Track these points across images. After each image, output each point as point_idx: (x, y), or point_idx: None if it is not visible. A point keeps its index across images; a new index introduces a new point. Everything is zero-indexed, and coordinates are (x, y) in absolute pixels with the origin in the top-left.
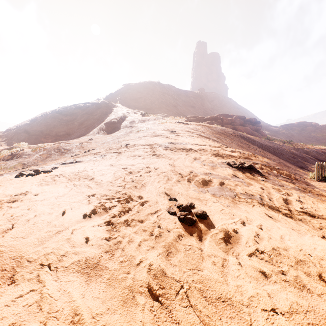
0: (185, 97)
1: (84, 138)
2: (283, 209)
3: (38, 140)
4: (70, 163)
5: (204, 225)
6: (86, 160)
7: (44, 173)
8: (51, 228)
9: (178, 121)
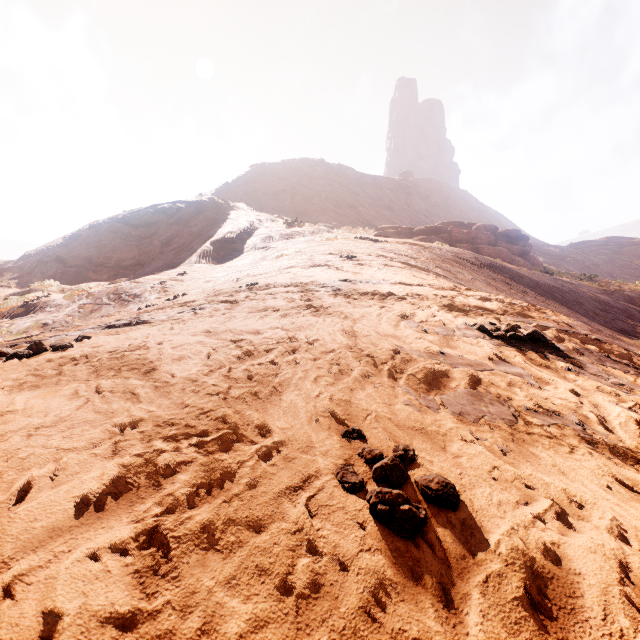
0: (374, 189)
1: (171, 272)
2: None
3: (82, 276)
4: (123, 326)
5: (451, 534)
6: (159, 319)
7: (52, 351)
8: None
9: (361, 237)
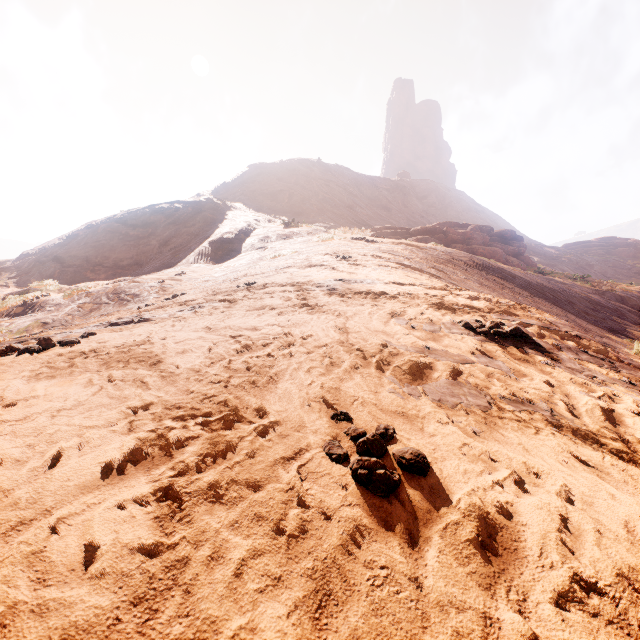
0: (371, 190)
1: (169, 272)
2: (609, 439)
3: (80, 275)
4: (126, 324)
5: (420, 494)
6: (160, 317)
7: (60, 346)
8: (1, 514)
9: (357, 237)
